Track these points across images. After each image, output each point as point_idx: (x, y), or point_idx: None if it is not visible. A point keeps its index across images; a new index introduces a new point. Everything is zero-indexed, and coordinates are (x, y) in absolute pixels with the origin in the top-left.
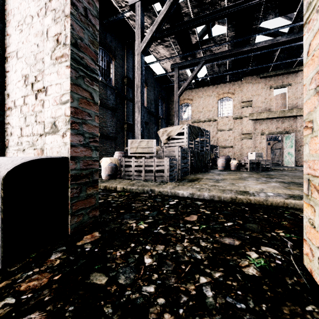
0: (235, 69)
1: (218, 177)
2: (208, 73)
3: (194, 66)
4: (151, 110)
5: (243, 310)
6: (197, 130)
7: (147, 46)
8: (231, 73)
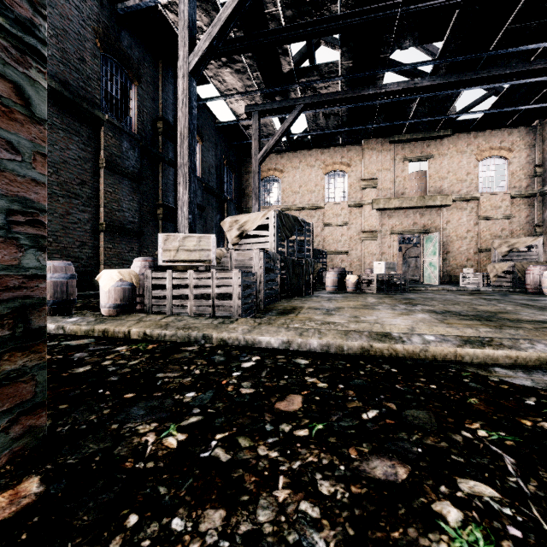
0: (352, 125)
1: (329, 305)
2: (309, 126)
3: (286, 113)
4: (210, 184)
5: None
6: (292, 222)
7: (201, 63)
8: (346, 131)
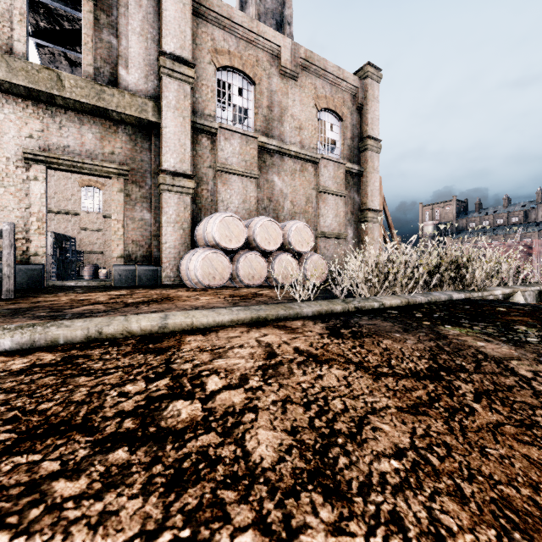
0: None
1: None
2: None
3: None
4: None
5: (99, 287)
6: (63, 238)
7: None
8: None
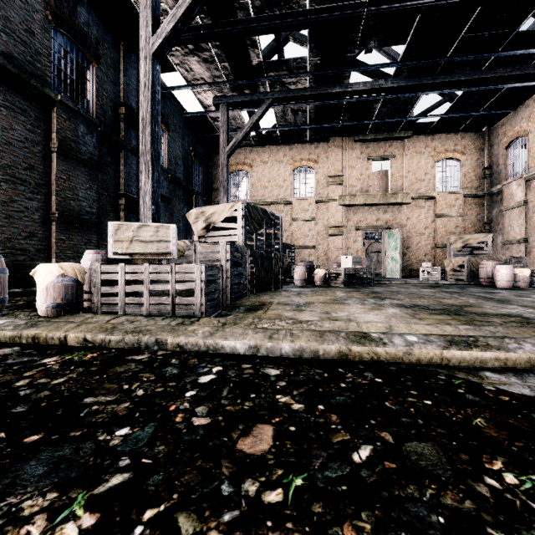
0: (319, 122)
1: (299, 300)
2: (278, 122)
3: (255, 107)
4: (177, 176)
5: None
6: (261, 215)
7: (165, 45)
8: (313, 128)
